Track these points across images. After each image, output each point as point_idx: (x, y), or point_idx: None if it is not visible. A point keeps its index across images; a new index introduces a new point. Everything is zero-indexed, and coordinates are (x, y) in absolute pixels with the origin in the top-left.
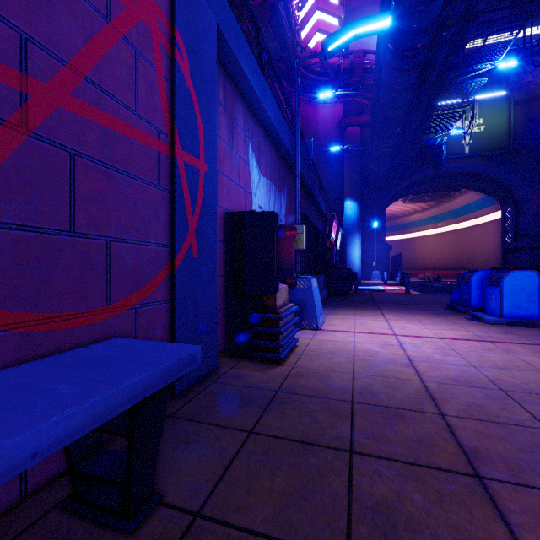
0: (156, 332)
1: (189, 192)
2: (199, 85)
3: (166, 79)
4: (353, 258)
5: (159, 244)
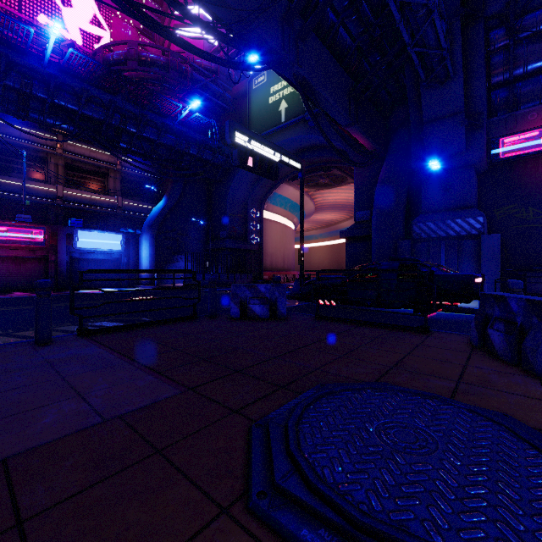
0: None
1: None
2: None
3: None
4: (142, 259)
5: None
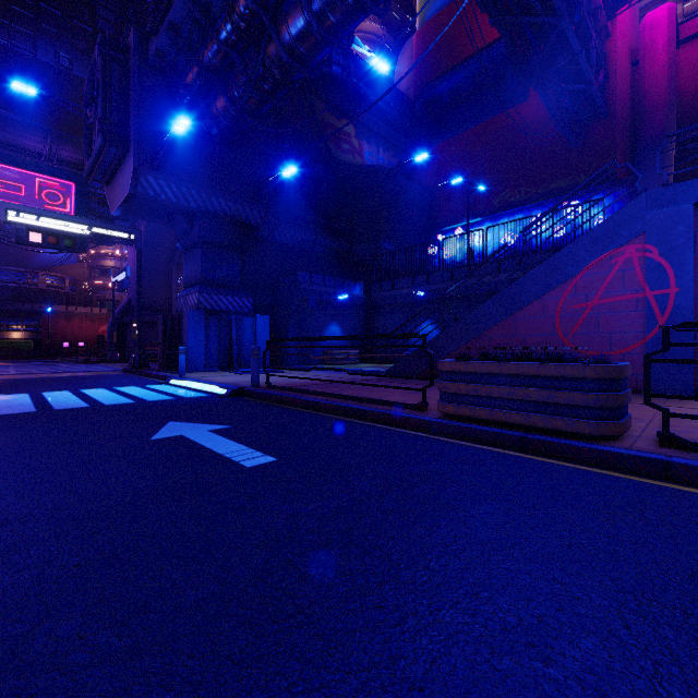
0: (635, 364)
1: (658, 307)
2: (669, 253)
3: (642, 268)
4: None
5: (637, 332)
